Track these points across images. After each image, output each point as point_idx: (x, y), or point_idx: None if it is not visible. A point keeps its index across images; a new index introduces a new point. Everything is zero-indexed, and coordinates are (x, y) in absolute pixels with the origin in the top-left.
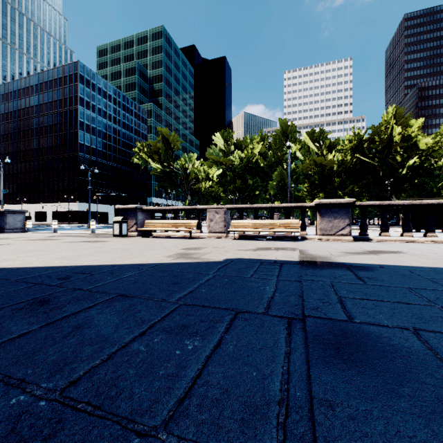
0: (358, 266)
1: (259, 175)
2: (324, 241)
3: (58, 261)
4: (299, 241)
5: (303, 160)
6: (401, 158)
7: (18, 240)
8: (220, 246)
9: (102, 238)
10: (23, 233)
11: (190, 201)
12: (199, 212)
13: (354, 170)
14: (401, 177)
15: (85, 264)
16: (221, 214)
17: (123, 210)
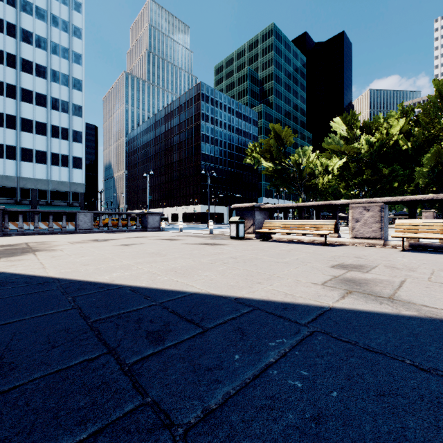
0: None
1: (398, 161)
2: None
3: (167, 276)
4: None
5: None
6: None
7: (150, 239)
8: (397, 264)
9: (219, 240)
10: (159, 232)
11: (303, 199)
12: (335, 209)
13: None
14: None
15: (197, 288)
16: (373, 211)
17: (239, 210)
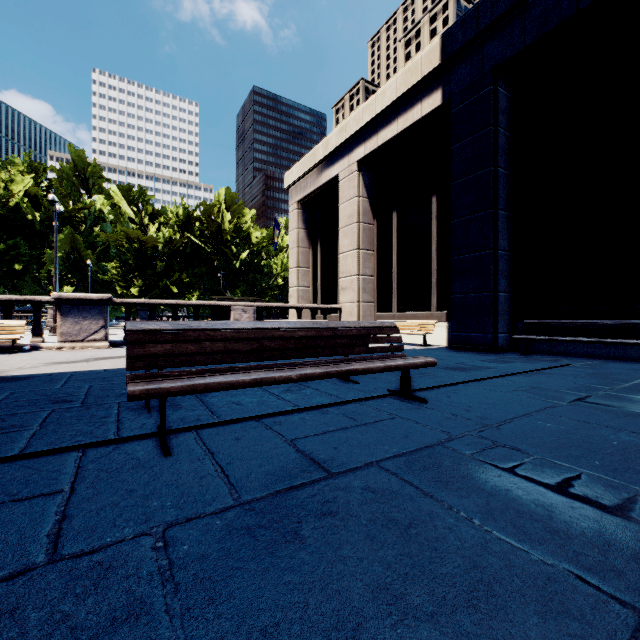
0: (18, 377)
1: (23, 234)
2: (67, 350)
3: None
4: (18, 353)
5: (113, 226)
6: (236, 249)
7: None
8: None
9: None
10: None
11: None
12: None
13: (185, 254)
14: (235, 270)
15: None
16: None
17: None
